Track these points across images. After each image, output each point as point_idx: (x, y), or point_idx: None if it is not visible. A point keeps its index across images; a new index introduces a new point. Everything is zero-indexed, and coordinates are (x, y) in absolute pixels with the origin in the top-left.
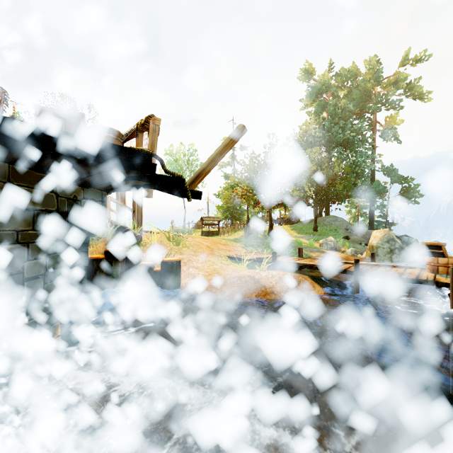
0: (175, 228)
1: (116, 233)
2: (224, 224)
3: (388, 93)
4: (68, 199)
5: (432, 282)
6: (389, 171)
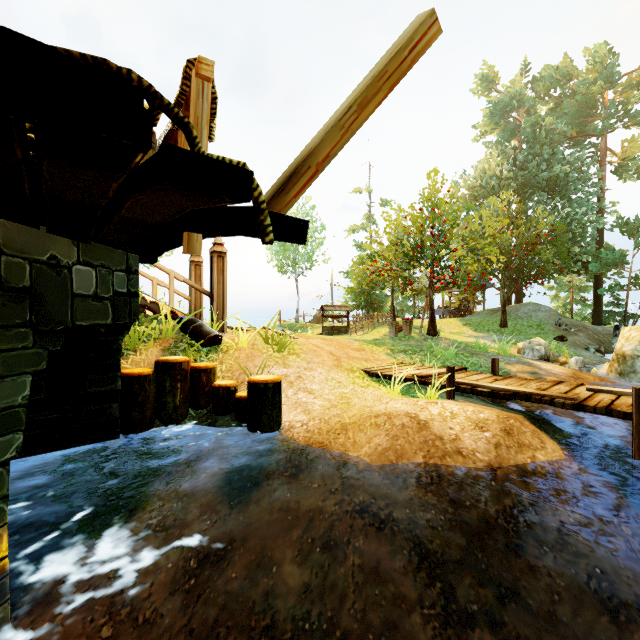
0: (283, 323)
1: (181, 330)
2: (356, 316)
3: (629, 100)
4: (32, 261)
5: None
6: (632, 228)
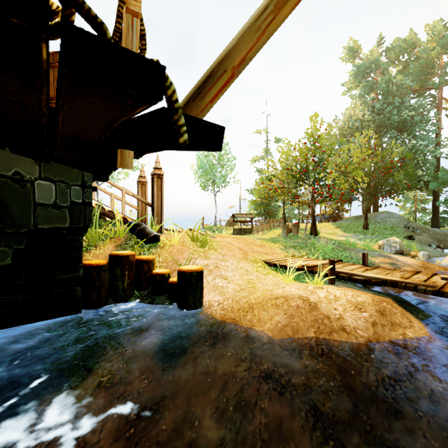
0: (205, 226)
1: (130, 231)
2: (258, 221)
3: None
4: None
5: None
6: None
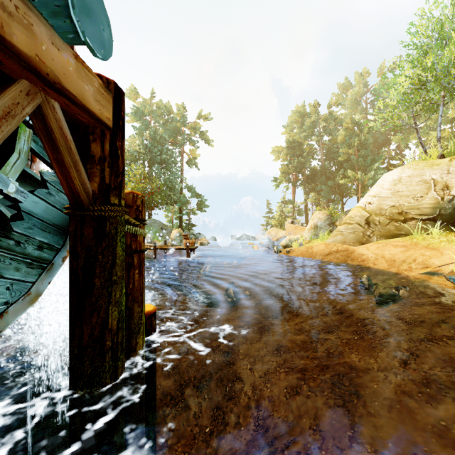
0: None
1: None
2: None
3: (191, 134)
4: None
5: (181, 249)
6: (191, 189)
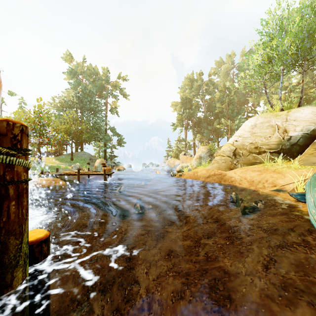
0: None
1: None
2: None
3: (113, 90)
4: None
5: (100, 174)
6: (113, 130)
